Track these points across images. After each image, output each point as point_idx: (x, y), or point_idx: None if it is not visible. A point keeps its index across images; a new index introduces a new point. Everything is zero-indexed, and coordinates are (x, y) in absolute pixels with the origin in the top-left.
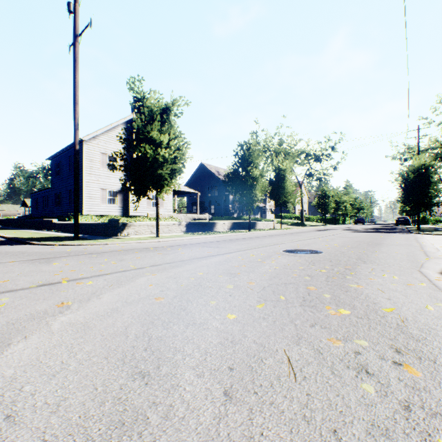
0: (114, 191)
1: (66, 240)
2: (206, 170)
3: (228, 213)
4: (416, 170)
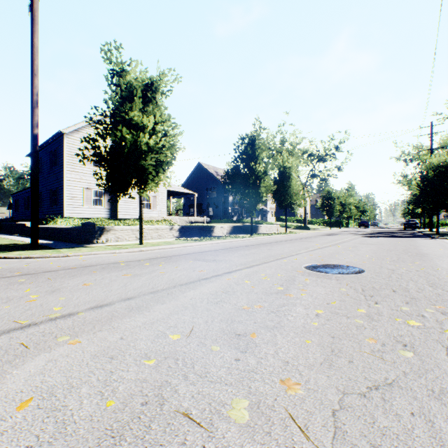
0: (100, 191)
1: (18, 250)
2: (204, 171)
3: (227, 215)
4: (435, 168)
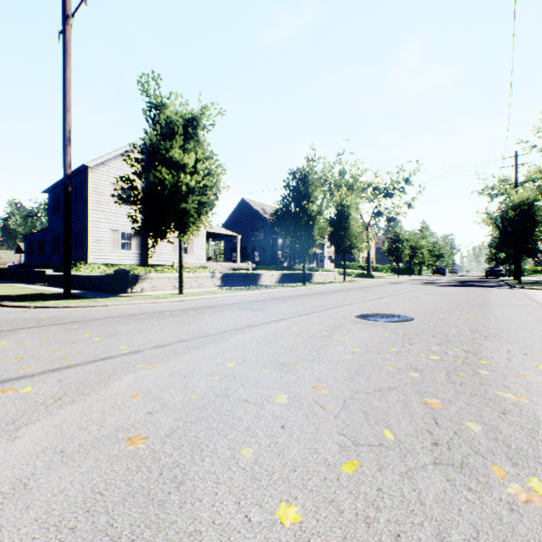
0: (129, 233)
1: (51, 299)
2: (249, 208)
3: (276, 261)
4: (516, 207)
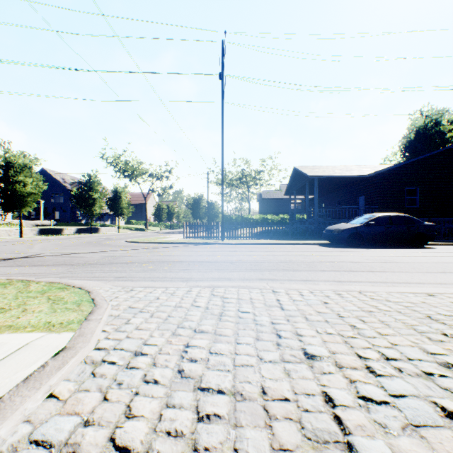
0: None
1: None
2: (50, 176)
3: (75, 219)
4: (195, 200)
